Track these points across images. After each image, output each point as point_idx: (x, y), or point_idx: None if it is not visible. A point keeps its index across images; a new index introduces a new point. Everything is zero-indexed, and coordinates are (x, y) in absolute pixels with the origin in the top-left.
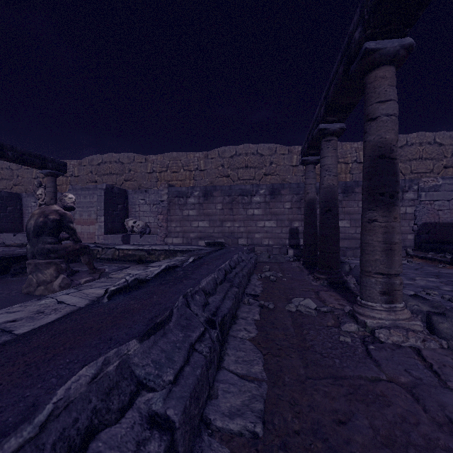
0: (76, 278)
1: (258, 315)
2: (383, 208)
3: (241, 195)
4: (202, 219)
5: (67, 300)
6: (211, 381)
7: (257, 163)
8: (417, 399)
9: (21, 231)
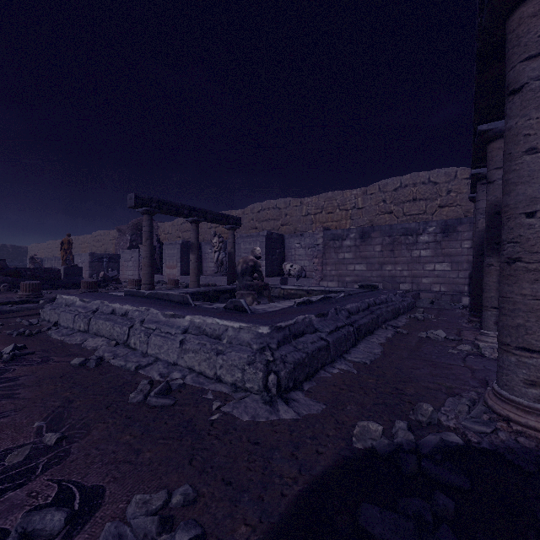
0: None
1: (391, 334)
2: (498, 255)
3: (403, 234)
4: (359, 262)
5: (278, 305)
6: (348, 348)
7: (429, 193)
8: (473, 372)
9: (201, 274)
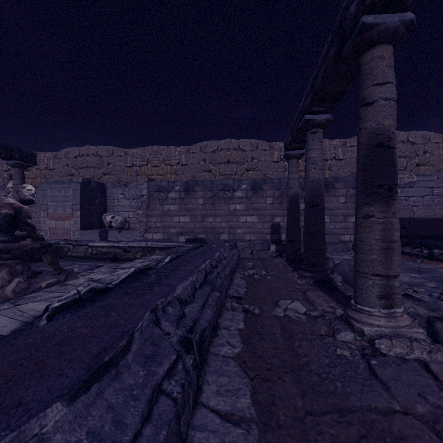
0: (37, 281)
1: (243, 323)
2: (382, 202)
3: (222, 189)
4: (183, 214)
5: None
6: (185, 430)
7: (239, 158)
8: None
9: None
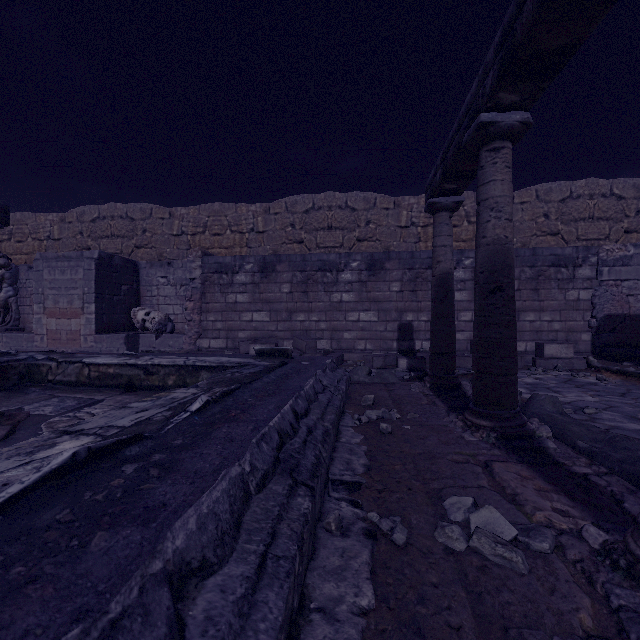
0: None
1: (370, 586)
2: None
3: (321, 269)
4: (259, 308)
5: None
6: None
7: (347, 221)
8: None
9: None
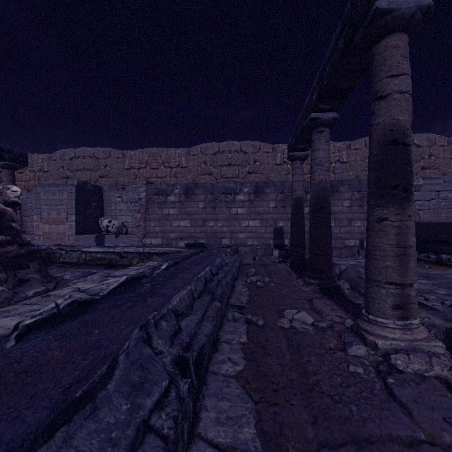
0: (23, 289)
1: (246, 336)
2: (396, 204)
3: (224, 193)
4: (183, 218)
5: None
6: None
7: (241, 160)
8: None
9: None
